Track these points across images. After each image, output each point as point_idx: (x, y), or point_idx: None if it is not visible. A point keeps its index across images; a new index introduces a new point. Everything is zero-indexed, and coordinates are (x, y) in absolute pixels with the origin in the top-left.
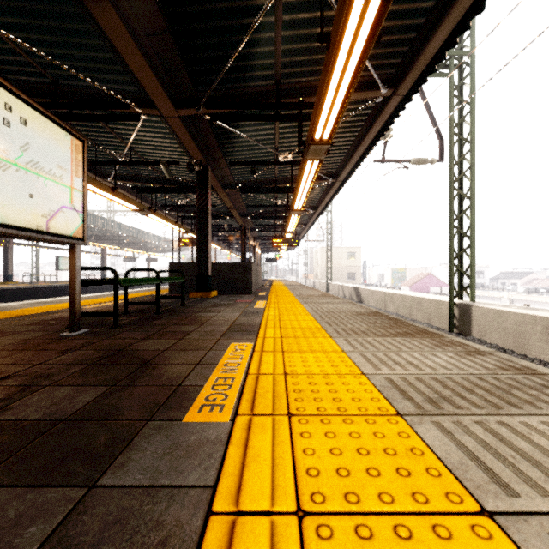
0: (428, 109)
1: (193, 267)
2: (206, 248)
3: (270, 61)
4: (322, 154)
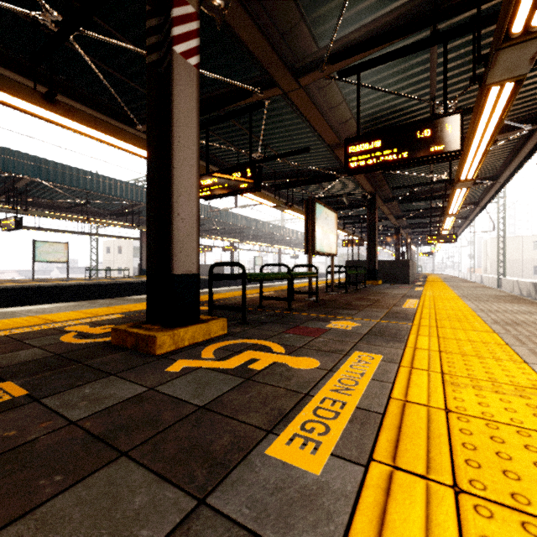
0: None
1: (362, 263)
2: (374, 250)
3: None
4: (468, 185)
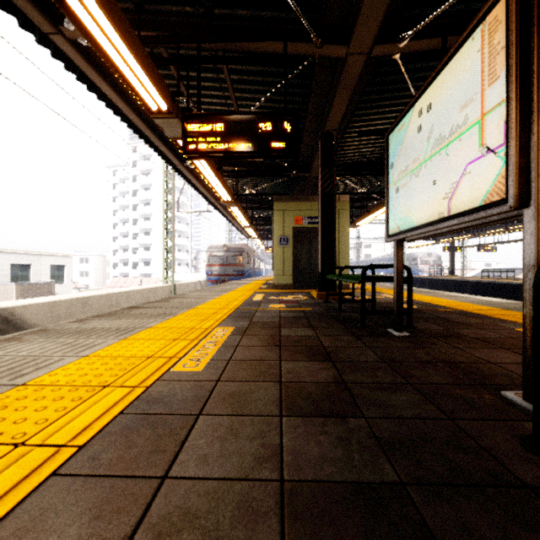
0: None
1: None
2: None
3: None
4: None
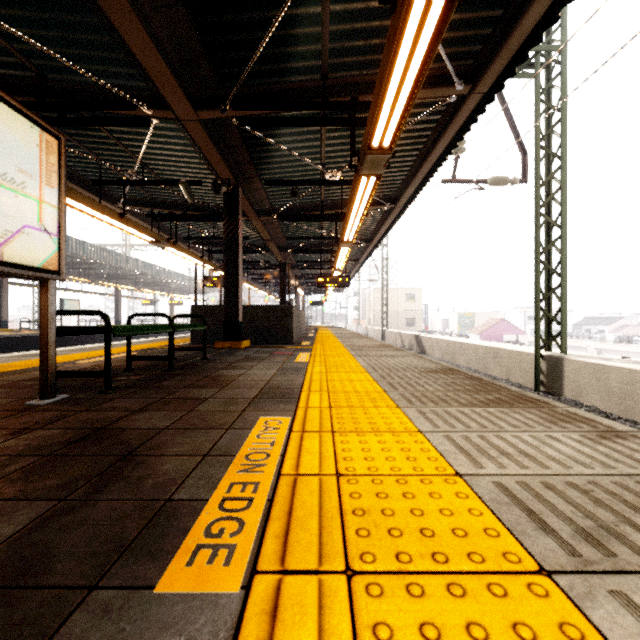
0: (509, 117)
1: (220, 311)
2: (236, 287)
3: (315, 47)
4: (381, 168)
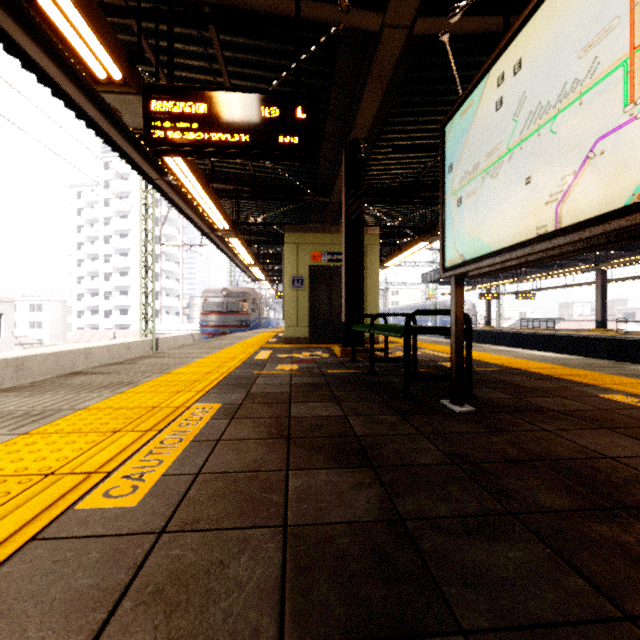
0: None
1: None
2: None
3: None
4: None
